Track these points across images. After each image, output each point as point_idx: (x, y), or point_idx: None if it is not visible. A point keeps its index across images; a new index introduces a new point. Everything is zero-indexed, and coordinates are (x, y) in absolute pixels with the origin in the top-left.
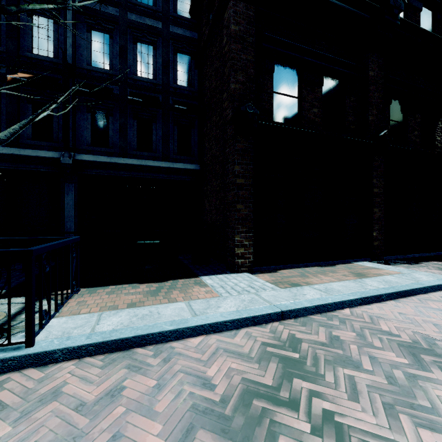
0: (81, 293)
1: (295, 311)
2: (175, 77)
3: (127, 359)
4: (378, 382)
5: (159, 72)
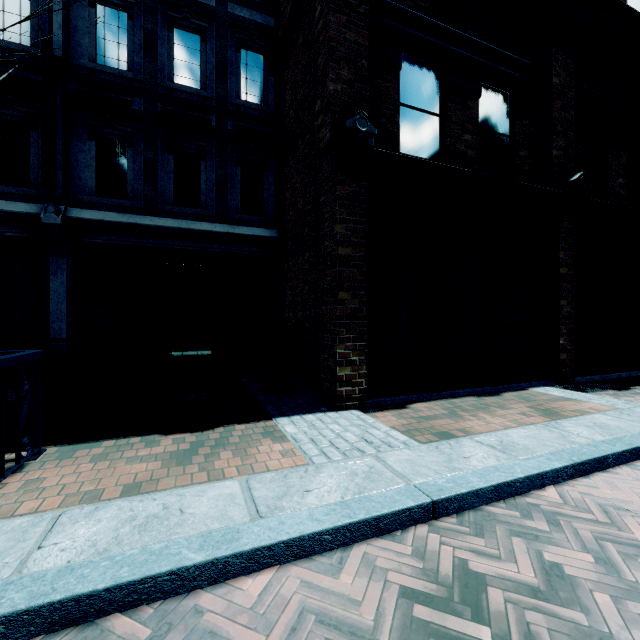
0: (44, 457)
1: (458, 500)
2: (237, 87)
3: None
4: None
5: (212, 79)
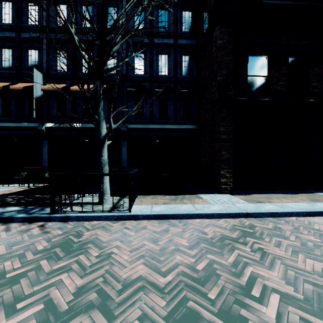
0: (138, 197)
1: (256, 214)
2: (181, 71)
3: (167, 222)
4: (295, 244)
5: (172, 70)
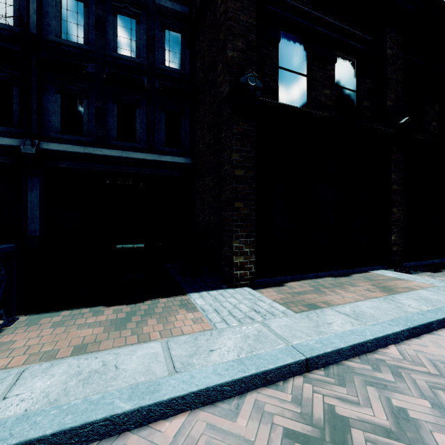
0: (16, 324)
1: (325, 357)
2: (162, 56)
3: None
4: None
5: (144, 51)
